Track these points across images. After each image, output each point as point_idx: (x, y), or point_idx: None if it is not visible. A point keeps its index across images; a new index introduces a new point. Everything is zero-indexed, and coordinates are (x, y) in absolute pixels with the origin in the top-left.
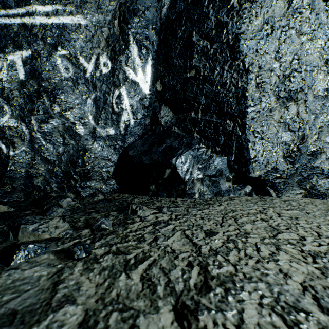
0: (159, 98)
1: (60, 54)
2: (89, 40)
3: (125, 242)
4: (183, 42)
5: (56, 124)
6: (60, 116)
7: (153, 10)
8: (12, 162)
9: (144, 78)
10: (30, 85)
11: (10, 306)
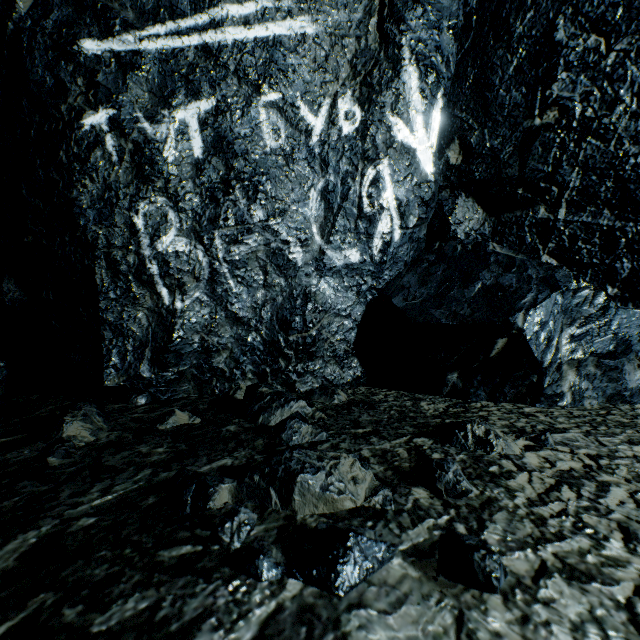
0: (453, 180)
1: (266, 101)
2: (318, 67)
3: (558, 540)
4: (528, 48)
5: (254, 245)
6: (264, 228)
7: None
8: (179, 322)
9: (427, 139)
10: (211, 167)
11: None
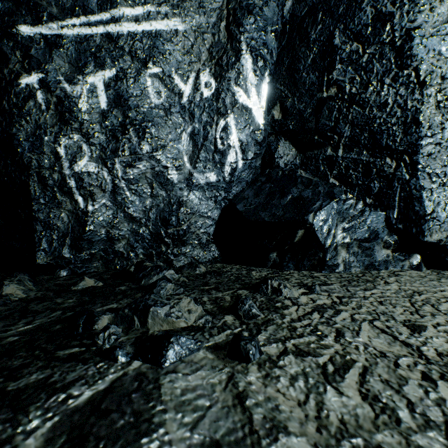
0: (277, 129)
1: (151, 73)
2: (186, 52)
3: (299, 337)
4: (319, 48)
5: (143, 169)
6: (150, 157)
7: (273, 4)
8: (91, 220)
9: (259, 102)
10: (113, 116)
11: (202, 431)
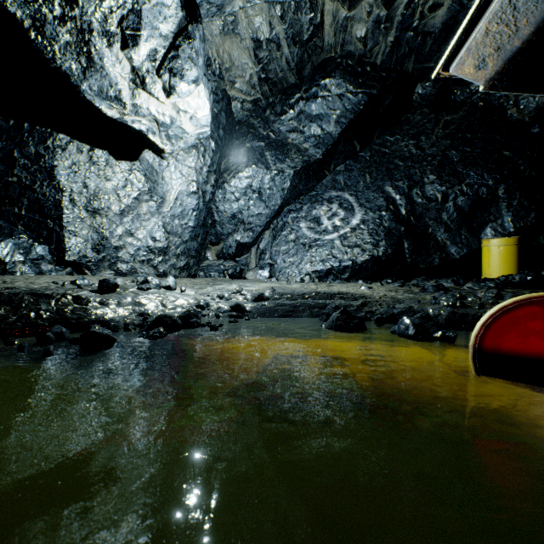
0: None
1: None
2: None
3: None
4: (5, 154)
5: None
6: None
7: None
8: None
9: None
10: None
11: None
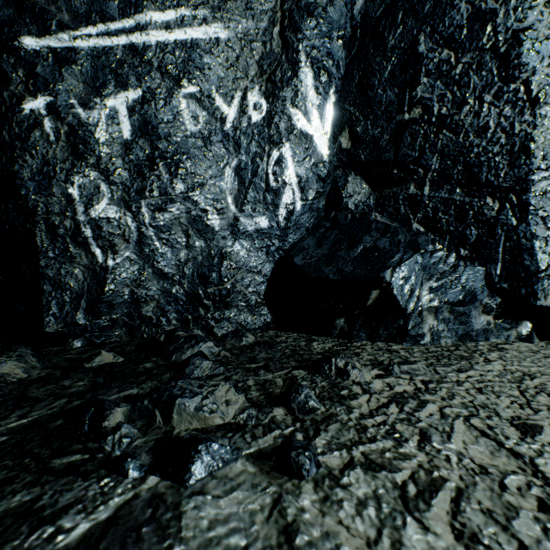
0: (345, 161)
1: (186, 93)
2: (230, 65)
3: (370, 442)
4: (398, 57)
5: (177, 213)
6: (185, 199)
7: (340, 3)
8: (111, 277)
9: (322, 128)
10: (138, 147)
11: None
